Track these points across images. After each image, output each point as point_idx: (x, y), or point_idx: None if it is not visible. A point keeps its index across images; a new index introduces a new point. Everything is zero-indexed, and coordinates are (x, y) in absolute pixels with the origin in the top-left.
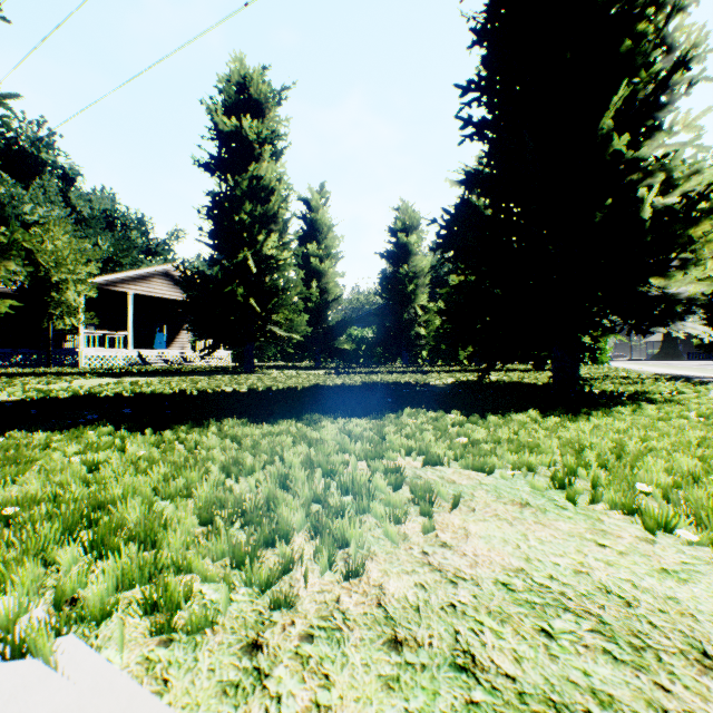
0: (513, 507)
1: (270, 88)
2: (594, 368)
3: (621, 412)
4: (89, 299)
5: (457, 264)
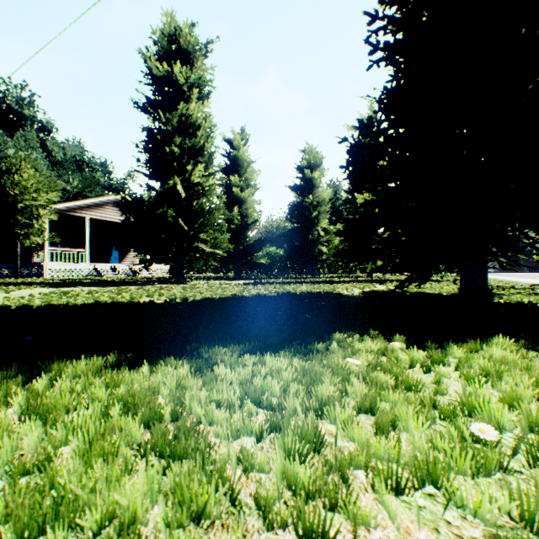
0: None
1: (197, 40)
2: None
3: None
4: (56, 223)
5: (353, 194)
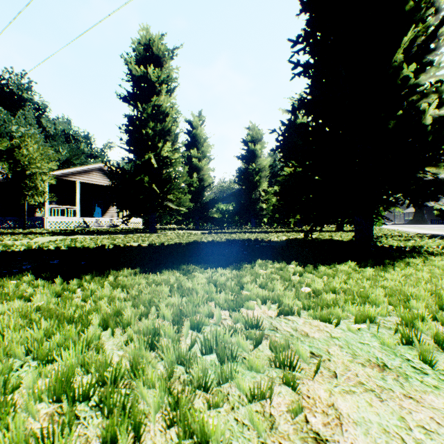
0: (372, 371)
1: (166, 48)
2: (375, 229)
3: (415, 263)
4: (52, 185)
5: (286, 163)
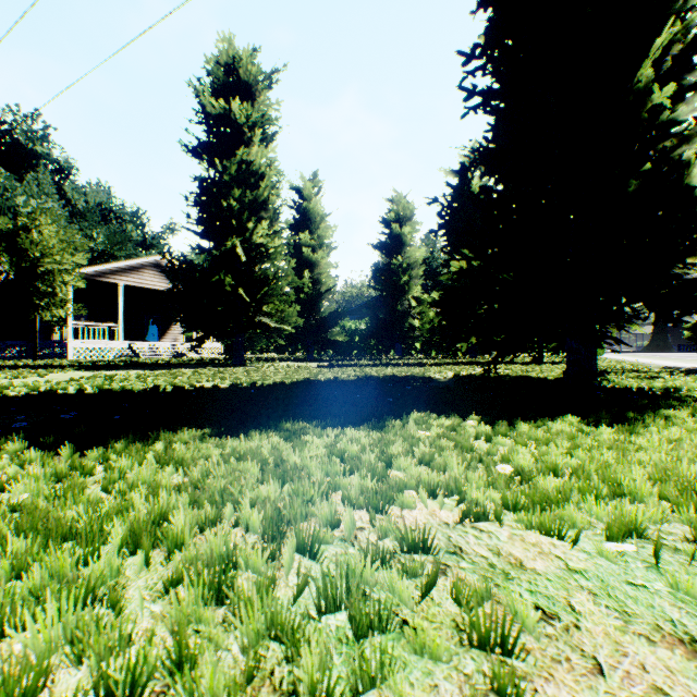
0: (674, 656)
1: (260, 70)
2: None
3: (681, 418)
4: (80, 290)
5: (452, 255)
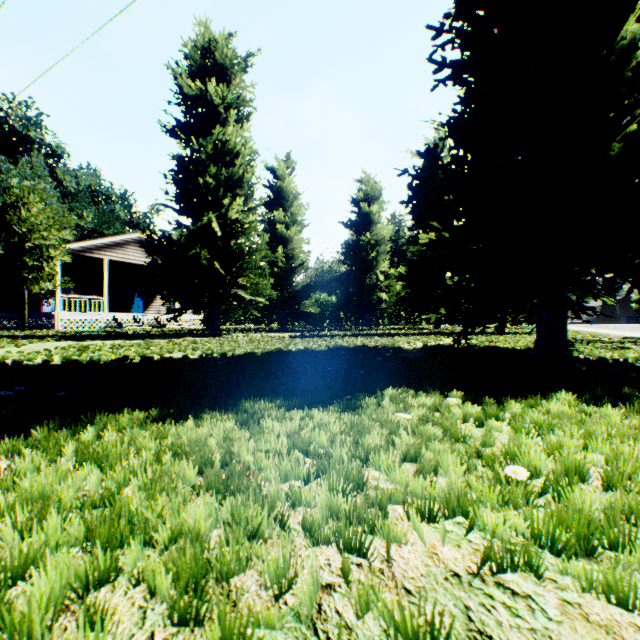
0: None
1: (235, 53)
2: None
3: None
4: (68, 265)
5: (417, 231)
